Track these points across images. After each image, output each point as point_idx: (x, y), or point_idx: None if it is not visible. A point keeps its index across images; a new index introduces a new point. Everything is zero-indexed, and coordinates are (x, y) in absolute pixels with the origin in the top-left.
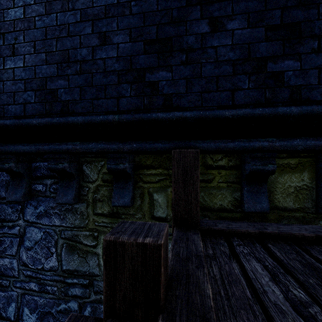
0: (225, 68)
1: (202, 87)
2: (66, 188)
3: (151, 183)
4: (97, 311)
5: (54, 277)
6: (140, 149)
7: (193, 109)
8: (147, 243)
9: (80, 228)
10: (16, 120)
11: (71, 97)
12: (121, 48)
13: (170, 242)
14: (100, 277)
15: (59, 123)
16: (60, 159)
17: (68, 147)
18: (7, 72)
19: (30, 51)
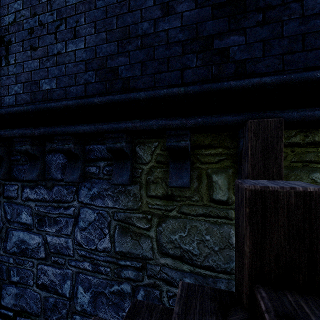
0: (314, 23)
1: (283, 48)
2: (121, 169)
3: (210, 164)
4: (151, 296)
5: (107, 258)
6: (205, 124)
7: (272, 75)
8: (311, 191)
9: (133, 210)
10: (78, 100)
11: (131, 74)
12: (185, 17)
13: (231, 228)
14: (153, 261)
15: (120, 100)
16: (118, 139)
17: (128, 125)
18: (69, 55)
19: (91, 32)
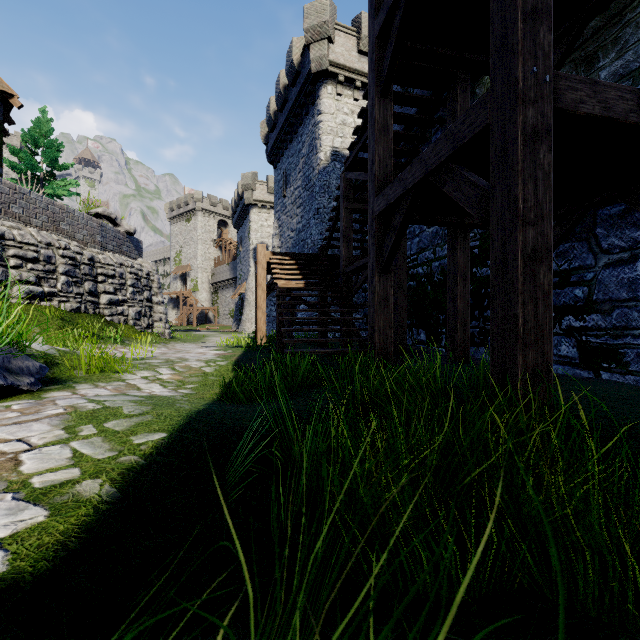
0: None
1: None
2: None
3: None
4: None
5: None
6: None
7: None
8: None
9: None
10: None
11: None
12: None
13: None
14: None
15: None
16: None
17: None
18: None
19: None
